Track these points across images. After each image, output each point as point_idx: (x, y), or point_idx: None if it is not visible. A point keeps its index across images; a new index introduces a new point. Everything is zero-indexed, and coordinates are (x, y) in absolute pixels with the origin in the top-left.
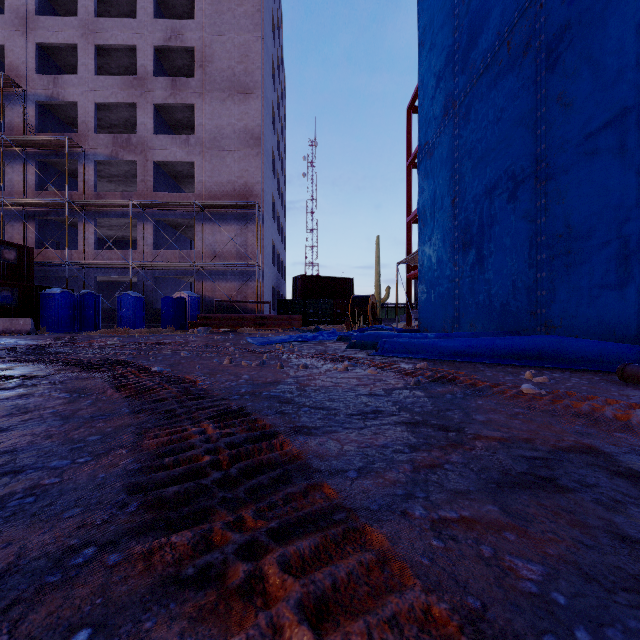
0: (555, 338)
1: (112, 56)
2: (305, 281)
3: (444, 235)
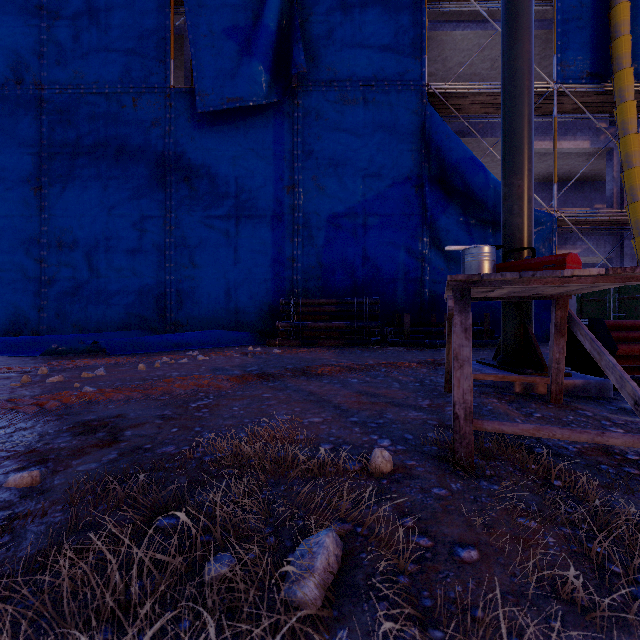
0: (222, 331)
1: None
2: None
3: (13, 221)
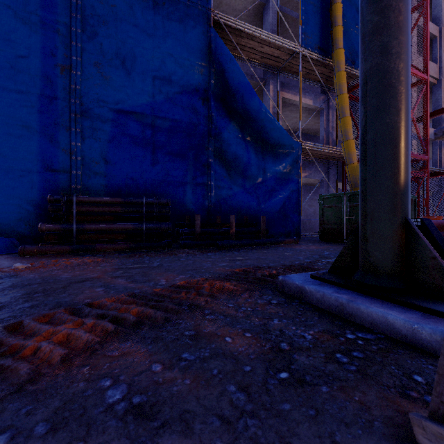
0: None
1: None
2: None
3: None
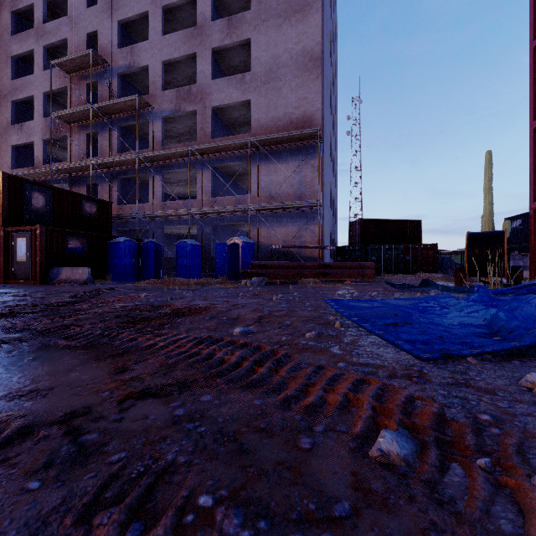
0: None
1: (177, 18)
2: (364, 226)
3: None
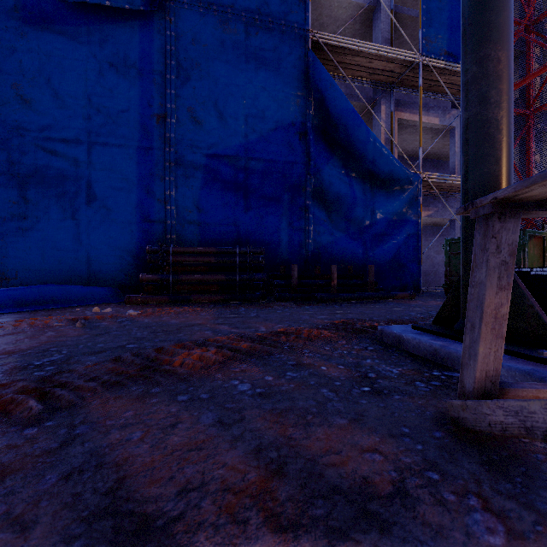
0: (61, 286)
1: None
2: None
3: None
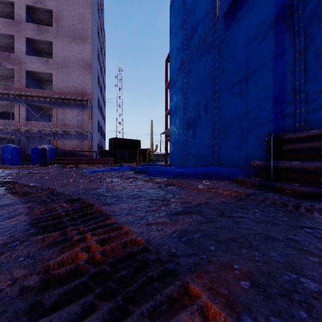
0: (217, 167)
1: None
2: (115, 141)
3: (180, 122)
